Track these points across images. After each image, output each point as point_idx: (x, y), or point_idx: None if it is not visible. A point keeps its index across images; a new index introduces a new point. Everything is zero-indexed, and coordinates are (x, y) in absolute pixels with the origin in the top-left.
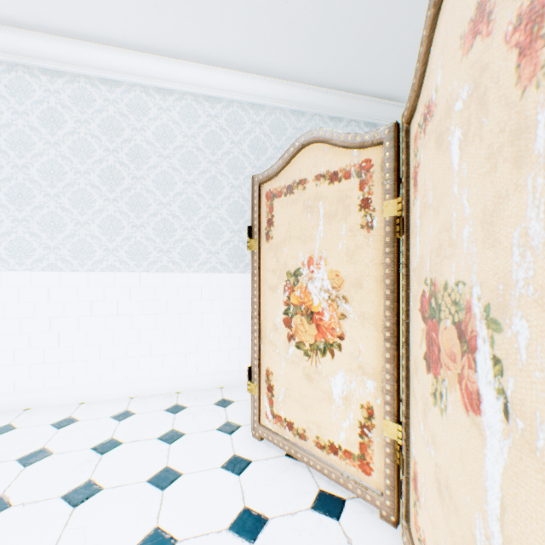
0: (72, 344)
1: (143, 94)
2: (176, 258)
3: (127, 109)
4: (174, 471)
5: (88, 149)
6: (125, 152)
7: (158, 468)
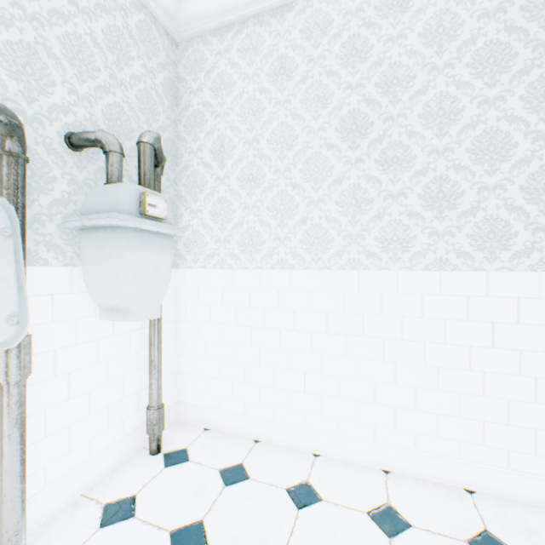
0: (303, 369)
1: None
2: (461, 244)
3: (375, 14)
4: None
5: (322, 95)
6: (373, 82)
7: None
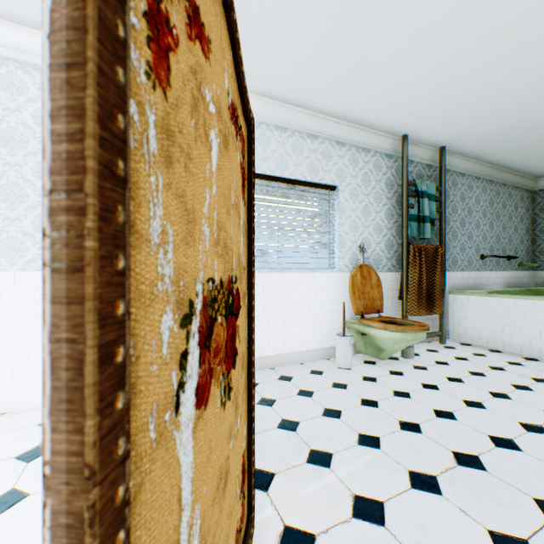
0: None
1: (19, 70)
2: None
3: None
4: (21, 492)
5: None
6: None
7: (1, 492)
